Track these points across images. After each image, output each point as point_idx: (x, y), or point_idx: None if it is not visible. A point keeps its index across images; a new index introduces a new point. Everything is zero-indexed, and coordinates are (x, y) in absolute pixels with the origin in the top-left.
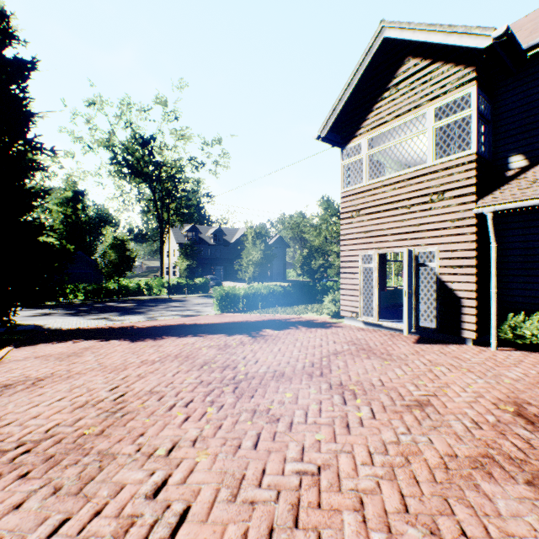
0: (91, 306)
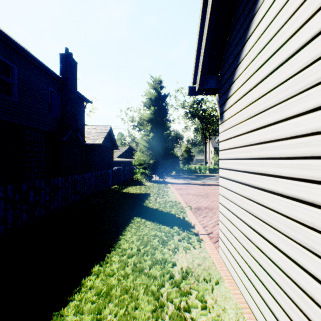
0: (178, 176)
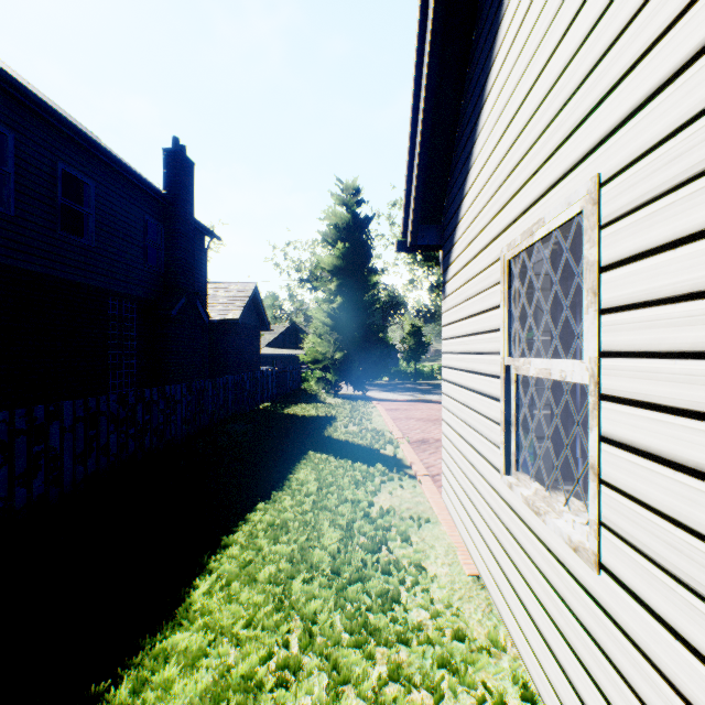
0: (395, 386)
